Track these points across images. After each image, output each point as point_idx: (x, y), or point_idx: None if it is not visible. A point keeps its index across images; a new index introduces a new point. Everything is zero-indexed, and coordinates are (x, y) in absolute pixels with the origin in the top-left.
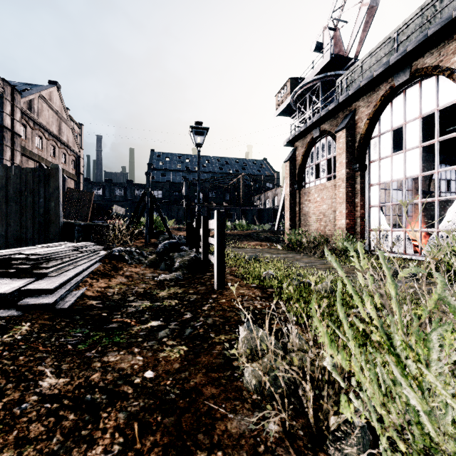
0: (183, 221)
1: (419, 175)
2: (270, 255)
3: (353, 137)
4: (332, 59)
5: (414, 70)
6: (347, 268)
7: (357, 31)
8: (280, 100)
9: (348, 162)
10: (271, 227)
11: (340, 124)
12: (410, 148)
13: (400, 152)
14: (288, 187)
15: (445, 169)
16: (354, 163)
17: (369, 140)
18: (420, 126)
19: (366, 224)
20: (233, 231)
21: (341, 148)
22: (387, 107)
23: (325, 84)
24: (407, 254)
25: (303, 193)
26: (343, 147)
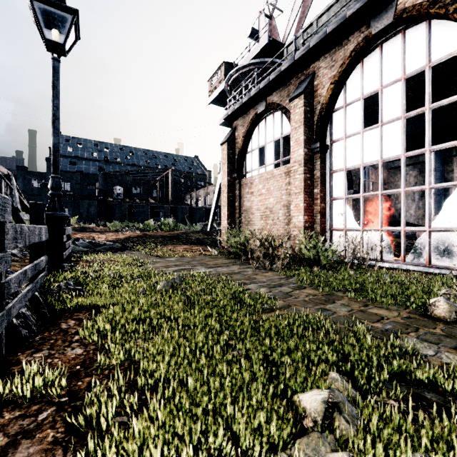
0: (96, 219)
1: (402, 156)
2: (205, 269)
3: (312, 108)
4: (269, 43)
5: (400, 10)
6: (346, 297)
7: (294, 19)
8: (213, 85)
9: (306, 140)
10: (204, 227)
11: (295, 90)
12: (389, 120)
13: (375, 127)
14: (225, 175)
15: (441, 145)
16: (313, 142)
17: (331, 112)
18: (403, 90)
19: (327, 221)
20: (157, 231)
21: (298, 121)
22: (356, 68)
23: (261, 72)
24: (384, 261)
25: (244, 184)
26: (301, 119)
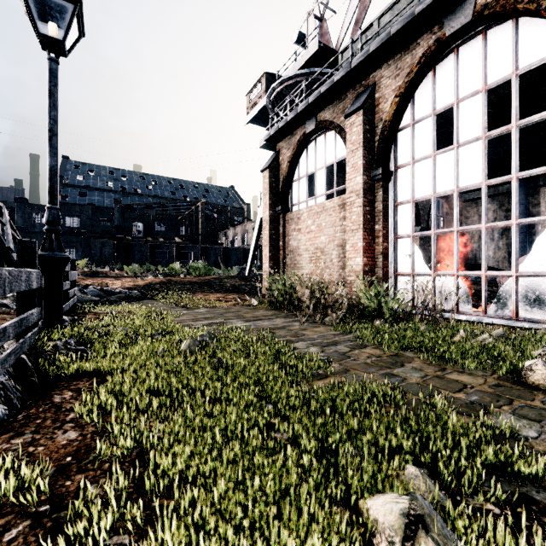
0: (111, 262)
1: (482, 184)
2: (242, 323)
3: (373, 127)
4: (320, 50)
5: (481, 6)
6: (418, 359)
7: (349, 21)
8: (252, 101)
9: (365, 165)
10: (241, 271)
11: (352, 104)
12: (467, 141)
13: (449, 149)
14: (267, 208)
15: (531, 171)
16: (373, 168)
17: (396, 132)
18: (484, 104)
19: (391, 264)
20: (184, 276)
21: (355, 142)
22: (426, 78)
23: (310, 85)
24: (461, 313)
25: (290, 219)
26: (359, 140)
